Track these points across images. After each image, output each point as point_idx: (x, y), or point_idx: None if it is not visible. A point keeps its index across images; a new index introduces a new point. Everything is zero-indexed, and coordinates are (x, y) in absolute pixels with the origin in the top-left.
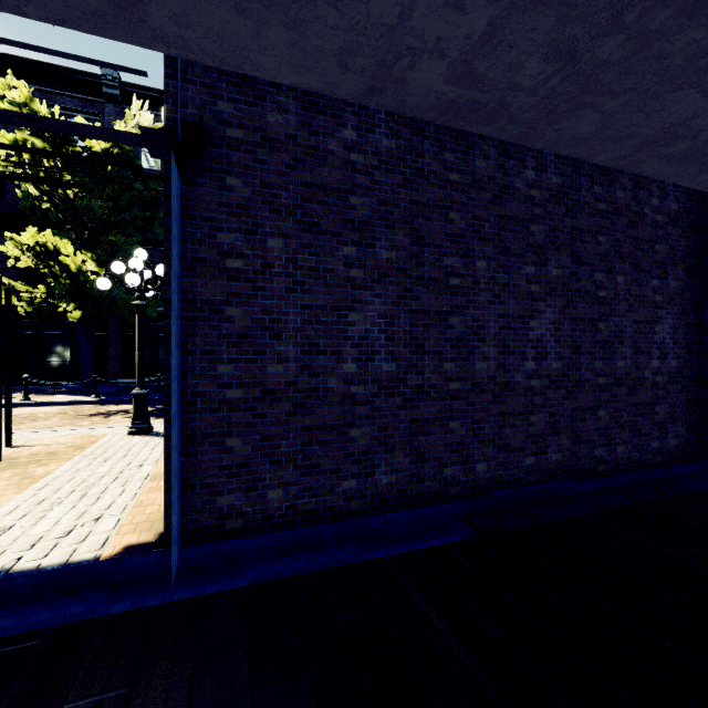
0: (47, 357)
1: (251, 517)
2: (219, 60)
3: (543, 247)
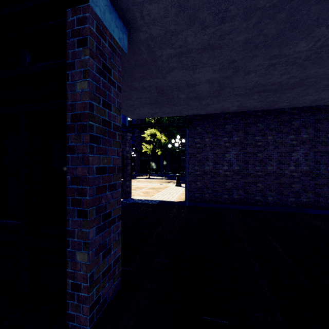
0: (151, 165)
1: (202, 199)
2: (194, 114)
3: (299, 128)
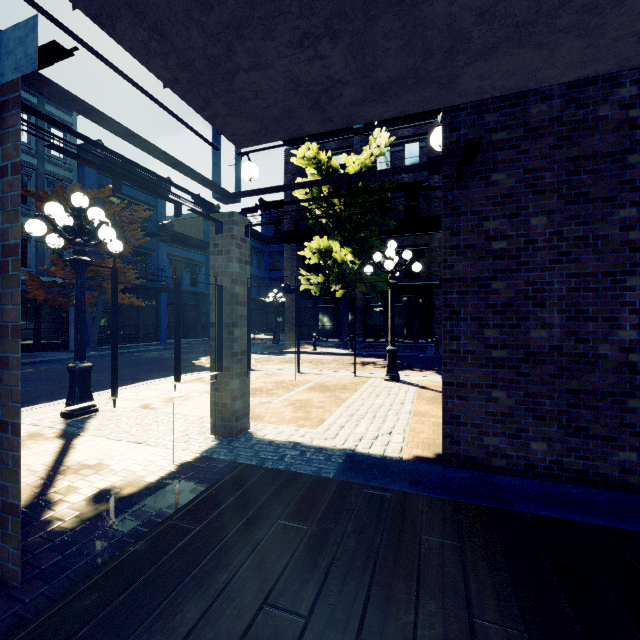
0: (321, 322)
1: (514, 460)
2: (506, 89)
3: None
